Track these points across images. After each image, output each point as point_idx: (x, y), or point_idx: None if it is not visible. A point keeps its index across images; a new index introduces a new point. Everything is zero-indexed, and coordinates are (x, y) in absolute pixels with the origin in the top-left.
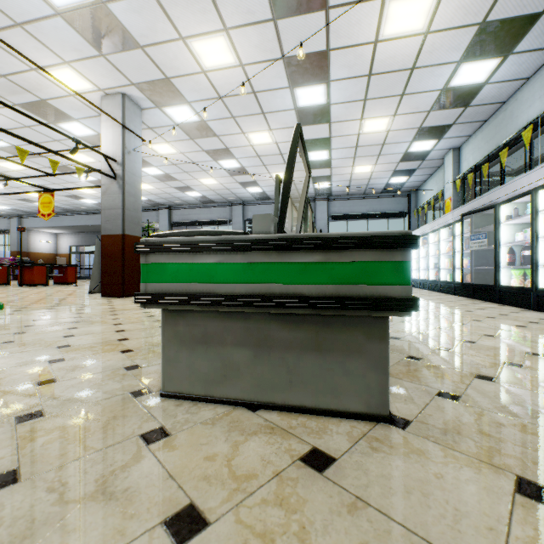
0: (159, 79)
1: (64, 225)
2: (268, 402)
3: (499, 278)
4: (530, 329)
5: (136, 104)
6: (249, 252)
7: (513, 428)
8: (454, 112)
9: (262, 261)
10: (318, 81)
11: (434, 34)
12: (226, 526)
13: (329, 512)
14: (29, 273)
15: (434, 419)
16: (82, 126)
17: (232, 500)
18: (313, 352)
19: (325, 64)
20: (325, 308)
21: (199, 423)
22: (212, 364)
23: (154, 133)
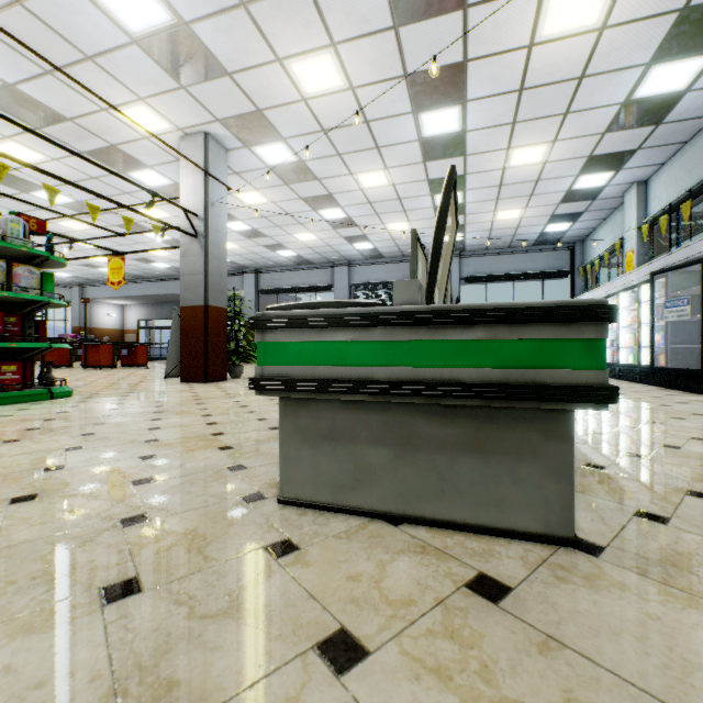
0: (249, 112)
1: (131, 295)
2: (412, 515)
3: None
4: None
5: (220, 144)
6: (390, 328)
7: None
8: (639, 133)
9: (407, 339)
10: (450, 102)
11: (613, 29)
12: (390, 657)
13: (514, 650)
14: (94, 353)
15: (637, 546)
16: (156, 174)
17: (391, 628)
18: (471, 453)
19: (461, 79)
20: (491, 398)
21: (331, 537)
22: (341, 465)
23: (240, 178)
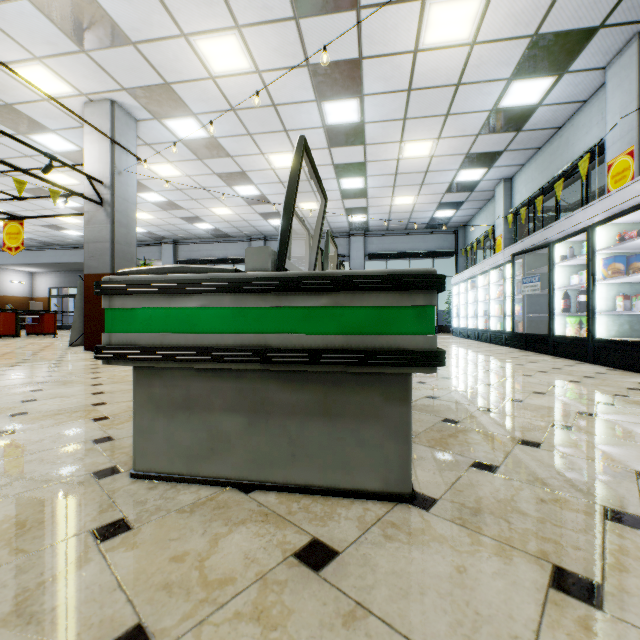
0: (157, 84)
1: (41, 262)
2: (265, 481)
3: (553, 327)
4: (584, 385)
5: (129, 113)
6: (240, 294)
7: (555, 505)
8: (505, 137)
9: (256, 305)
10: (350, 94)
11: (482, 45)
12: None
13: (319, 625)
14: None
15: (465, 496)
16: (60, 139)
17: (195, 615)
18: (320, 418)
19: (358, 74)
20: (333, 363)
21: (173, 511)
22: (196, 435)
23: (152, 150)
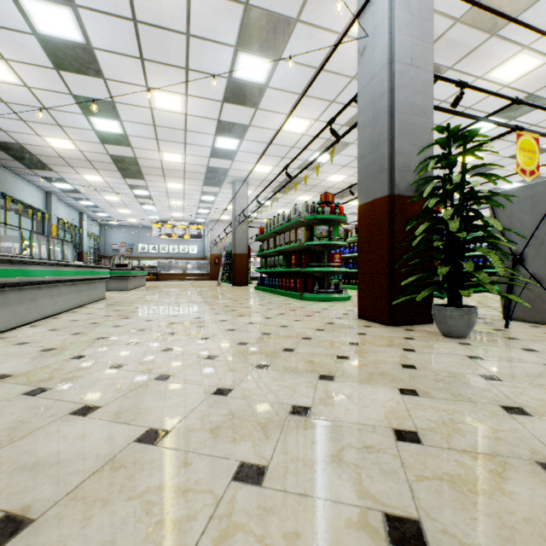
0: None
1: None
2: None
3: None
4: None
5: None
6: None
7: None
8: None
9: None
10: None
11: None
12: None
13: None
14: None
15: None
16: None
17: None
18: None
19: None
20: None
21: None
22: None
23: None
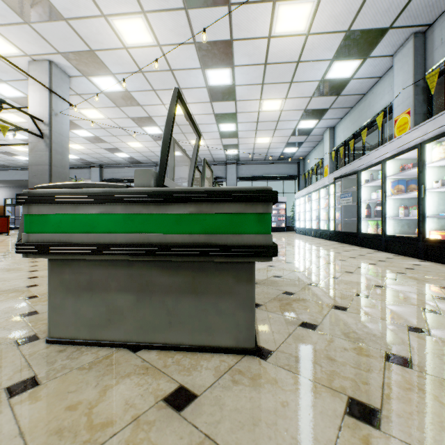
0: (84, 50)
1: None
2: (149, 342)
3: (360, 227)
4: (379, 266)
5: (63, 71)
6: (129, 204)
7: (353, 352)
8: (329, 99)
9: (141, 212)
10: (224, 65)
11: (313, 36)
12: None
13: None
14: None
15: (293, 348)
16: (10, 87)
17: None
18: (190, 295)
19: (230, 51)
20: (197, 255)
21: (75, 369)
22: (97, 309)
23: (82, 99)
